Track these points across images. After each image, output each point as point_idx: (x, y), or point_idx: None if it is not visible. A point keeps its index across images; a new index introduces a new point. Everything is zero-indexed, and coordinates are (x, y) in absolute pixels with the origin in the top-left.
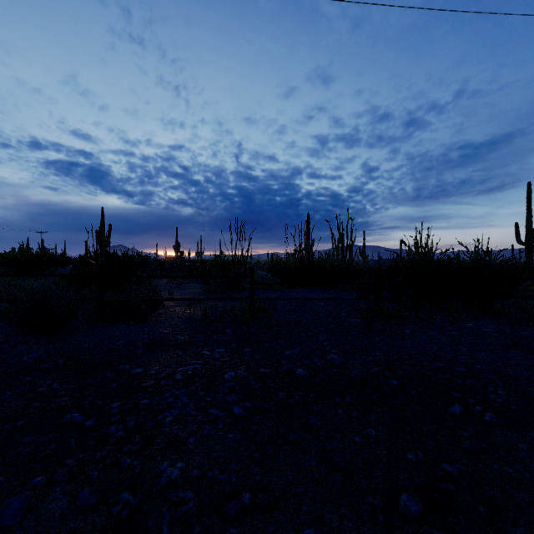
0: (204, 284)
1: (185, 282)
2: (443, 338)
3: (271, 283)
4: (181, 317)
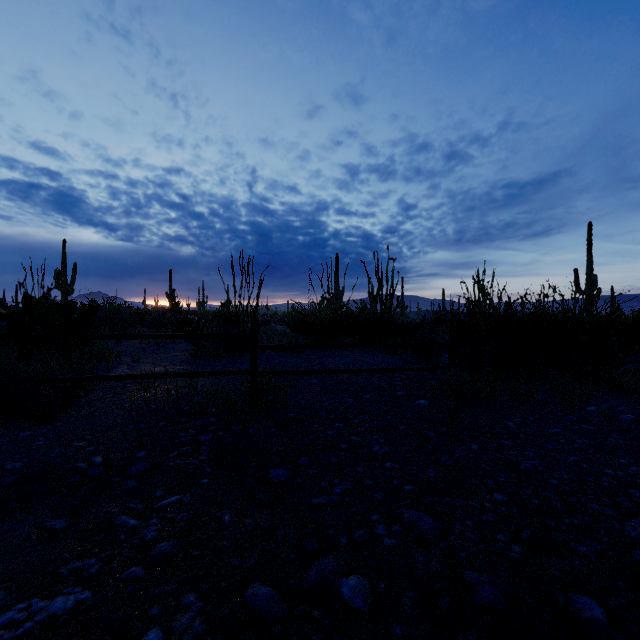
0: (193, 344)
1: (170, 341)
2: (578, 440)
3: (287, 346)
4: (129, 407)
